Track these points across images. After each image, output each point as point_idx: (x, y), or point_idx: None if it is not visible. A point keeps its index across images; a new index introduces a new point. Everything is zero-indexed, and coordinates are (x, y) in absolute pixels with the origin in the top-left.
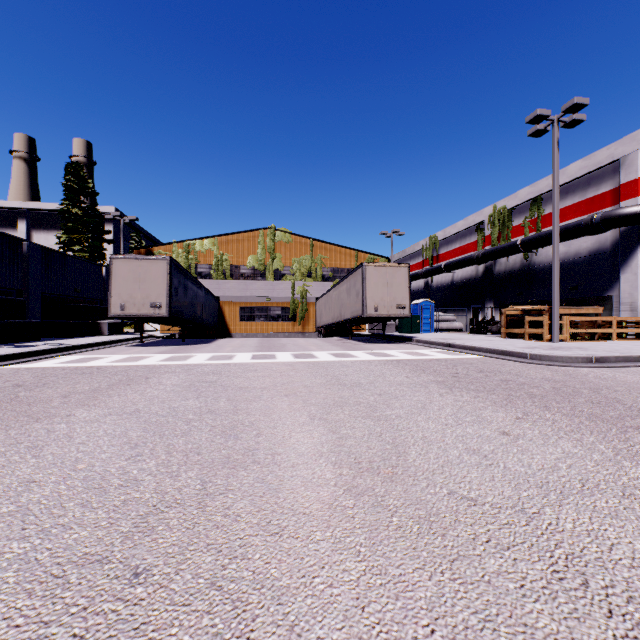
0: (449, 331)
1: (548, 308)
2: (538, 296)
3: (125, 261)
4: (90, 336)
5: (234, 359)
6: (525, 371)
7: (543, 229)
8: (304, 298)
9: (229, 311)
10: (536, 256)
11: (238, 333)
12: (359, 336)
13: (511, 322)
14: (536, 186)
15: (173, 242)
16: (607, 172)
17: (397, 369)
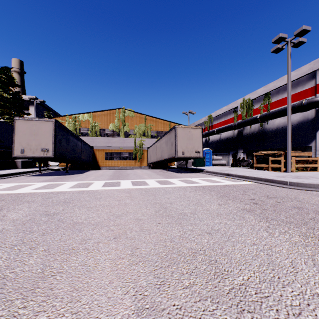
0: (219, 165)
1: (283, 152)
2: (268, 146)
3: (24, 121)
4: (9, 169)
5: (90, 186)
6: (299, 196)
7: (271, 110)
8: (141, 147)
9: (99, 154)
10: (267, 125)
11: (104, 167)
12: (171, 168)
13: (259, 160)
14: (267, 87)
15: (66, 115)
16: (309, 78)
17: (207, 195)
